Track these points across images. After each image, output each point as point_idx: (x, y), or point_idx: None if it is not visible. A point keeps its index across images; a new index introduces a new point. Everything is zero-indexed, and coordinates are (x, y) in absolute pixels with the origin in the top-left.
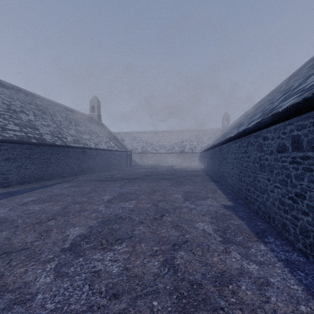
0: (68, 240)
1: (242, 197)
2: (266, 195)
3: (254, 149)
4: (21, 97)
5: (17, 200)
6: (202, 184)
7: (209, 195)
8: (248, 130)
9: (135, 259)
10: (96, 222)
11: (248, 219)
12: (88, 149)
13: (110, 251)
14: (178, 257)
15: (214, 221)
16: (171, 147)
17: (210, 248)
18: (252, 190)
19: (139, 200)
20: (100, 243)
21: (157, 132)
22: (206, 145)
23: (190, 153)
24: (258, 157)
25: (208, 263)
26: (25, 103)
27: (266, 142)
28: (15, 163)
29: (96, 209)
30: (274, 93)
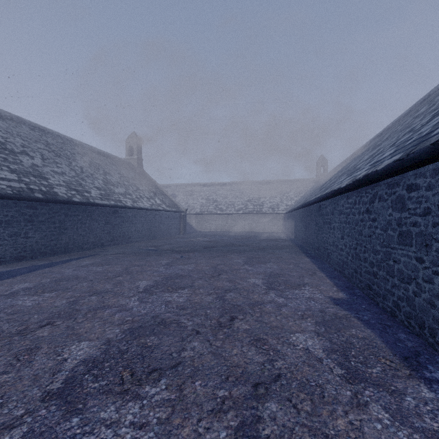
0: (62, 371)
1: (360, 285)
2: (414, 285)
3: (386, 206)
4: (25, 132)
5: (2, 288)
6: (292, 261)
7: (306, 280)
8: (375, 174)
9: (182, 421)
10: (119, 330)
11: (380, 327)
12: (121, 209)
13: (134, 400)
14: (266, 418)
15: (322, 330)
16: (243, 206)
17: (325, 395)
18: (382, 274)
19: (194, 288)
20: (120, 378)
21: (223, 184)
22: (294, 202)
23: (270, 214)
24: (396, 220)
25: (328, 434)
26: (29, 140)
27: (414, 193)
28: (10, 229)
29: (124, 305)
30: (405, 120)
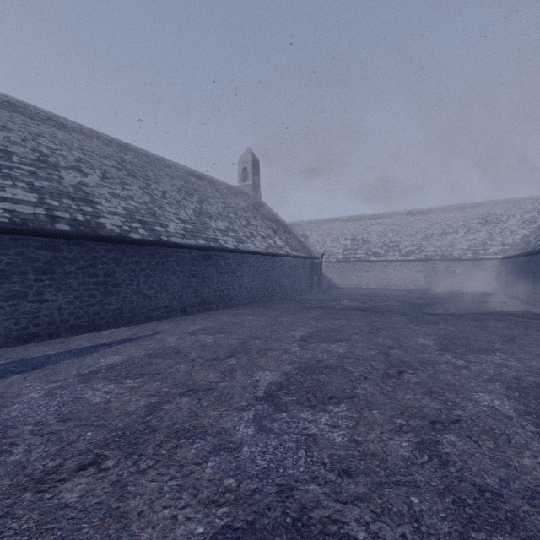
0: None
1: None
2: None
3: None
4: (93, 146)
5: None
6: None
7: None
8: None
9: None
10: None
11: None
12: (217, 252)
13: None
14: None
15: None
16: (416, 248)
17: None
18: None
19: None
20: None
21: (378, 217)
22: (519, 239)
23: (468, 261)
24: None
25: None
26: (94, 155)
27: None
28: (5, 286)
29: None
30: None
